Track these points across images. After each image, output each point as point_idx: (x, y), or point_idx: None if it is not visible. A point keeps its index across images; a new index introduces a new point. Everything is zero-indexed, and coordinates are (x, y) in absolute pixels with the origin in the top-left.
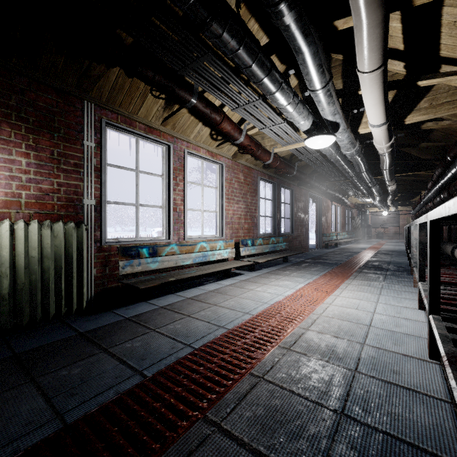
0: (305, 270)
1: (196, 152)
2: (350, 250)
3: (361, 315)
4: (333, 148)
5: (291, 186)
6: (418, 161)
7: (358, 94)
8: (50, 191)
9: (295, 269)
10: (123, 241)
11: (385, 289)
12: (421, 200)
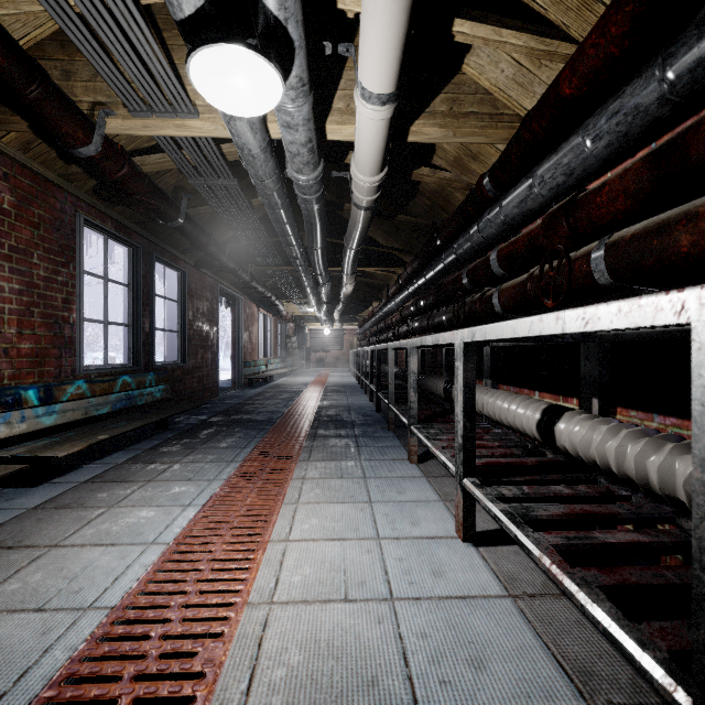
0: (207, 449)
1: None
2: (288, 389)
3: (370, 635)
4: (271, 160)
5: (181, 264)
6: (386, 249)
7: (336, 8)
8: None
9: (181, 451)
10: None
11: (372, 480)
12: (373, 314)
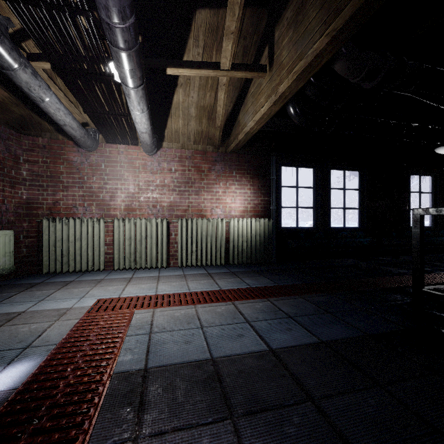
0: None
1: (339, 166)
2: None
3: None
4: None
5: None
6: None
7: None
8: (258, 204)
9: None
10: (289, 229)
11: None
12: None
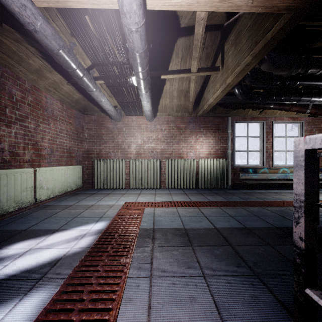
0: None
1: (281, 120)
2: None
3: None
4: None
5: None
6: None
7: None
8: (218, 149)
9: None
10: (241, 166)
11: None
12: None
